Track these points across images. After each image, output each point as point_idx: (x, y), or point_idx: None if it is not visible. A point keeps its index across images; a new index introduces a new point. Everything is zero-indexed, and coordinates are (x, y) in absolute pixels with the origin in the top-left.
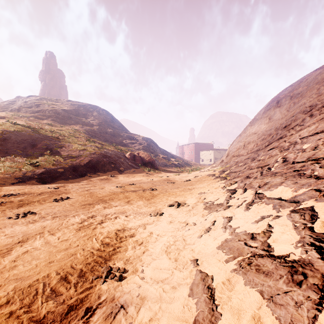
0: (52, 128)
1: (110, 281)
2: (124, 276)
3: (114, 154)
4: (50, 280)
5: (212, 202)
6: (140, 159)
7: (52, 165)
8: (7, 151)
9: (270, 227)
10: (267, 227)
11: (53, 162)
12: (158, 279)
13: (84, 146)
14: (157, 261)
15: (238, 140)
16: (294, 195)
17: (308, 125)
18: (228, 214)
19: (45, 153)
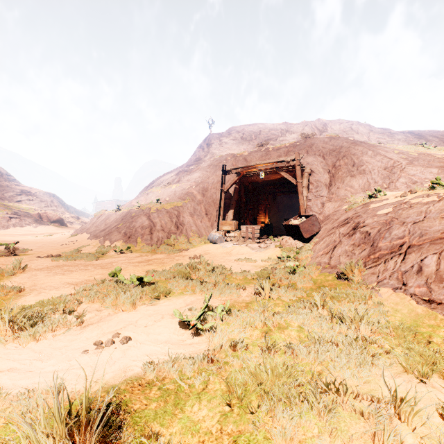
0: None
1: None
2: None
3: (23, 213)
4: None
5: None
6: (49, 218)
7: None
8: None
9: None
10: None
11: None
12: None
13: None
14: None
15: None
16: None
17: None
18: None
19: None
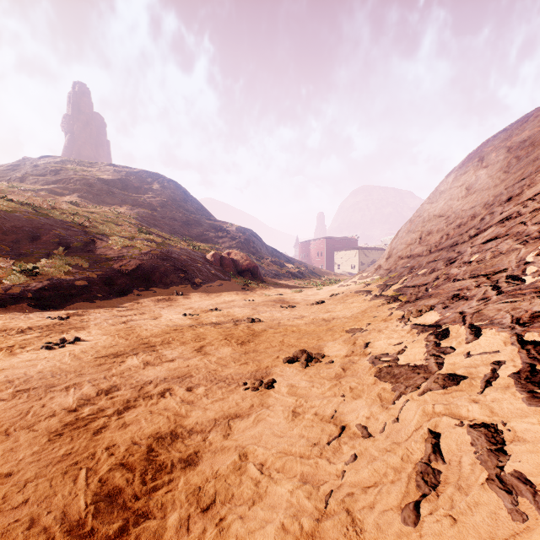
0: (76, 209)
1: None
2: None
3: (184, 254)
4: None
5: (393, 357)
6: (233, 264)
7: (65, 273)
8: None
9: None
10: None
11: (68, 268)
12: None
13: (131, 240)
14: None
15: (408, 230)
16: None
17: None
18: (470, 412)
19: (55, 252)
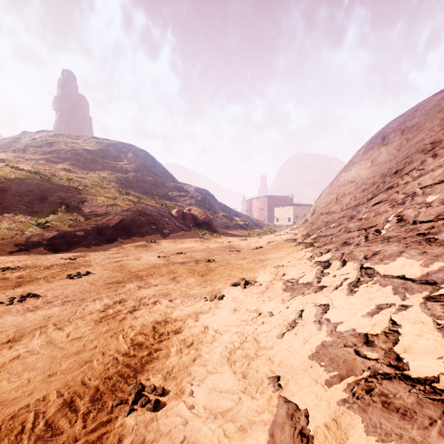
0: (70, 175)
1: (139, 409)
2: (162, 401)
3: (155, 210)
4: (47, 406)
5: (296, 280)
6: (192, 218)
7: (68, 226)
8: (5, 207)
9: (395, 325)
10: (390, 324)
11: (69, 222)
12: (216, 410)
13: (114, 200)
14: (215, 377)
15: (328, 192)
16: (425, 271)
17: (431, 169)
18: (321, 300)
19: (58, 210)
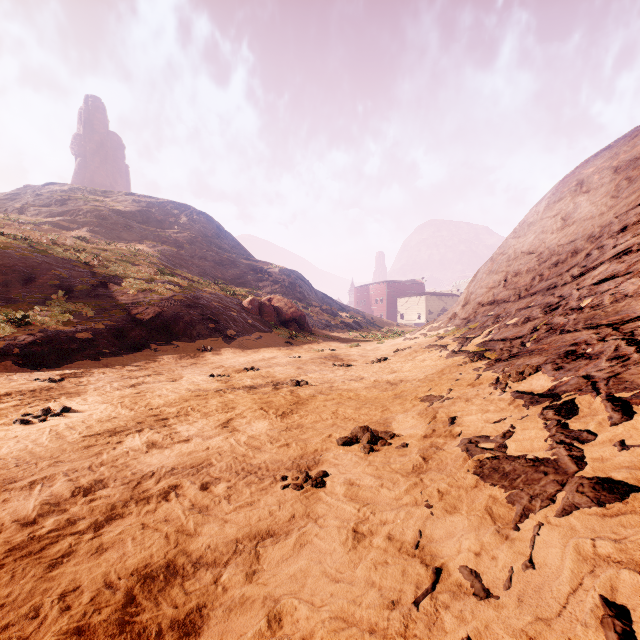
0: (84, 246)
1: None
2: None
3: (215, 300)
4: None
5: (497, 443)
6: (275, 313)
7: (64, 323)
8: None
9: None
10: None
11: (68, 316)
12: None
13: (150, 283)
14: None
15: (489, 271)
16: None
17: None
18: None
19: (53, 297)
